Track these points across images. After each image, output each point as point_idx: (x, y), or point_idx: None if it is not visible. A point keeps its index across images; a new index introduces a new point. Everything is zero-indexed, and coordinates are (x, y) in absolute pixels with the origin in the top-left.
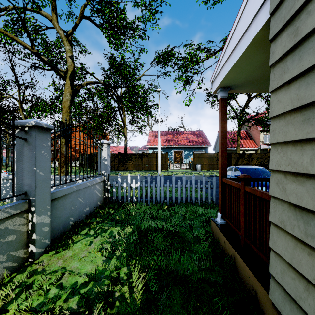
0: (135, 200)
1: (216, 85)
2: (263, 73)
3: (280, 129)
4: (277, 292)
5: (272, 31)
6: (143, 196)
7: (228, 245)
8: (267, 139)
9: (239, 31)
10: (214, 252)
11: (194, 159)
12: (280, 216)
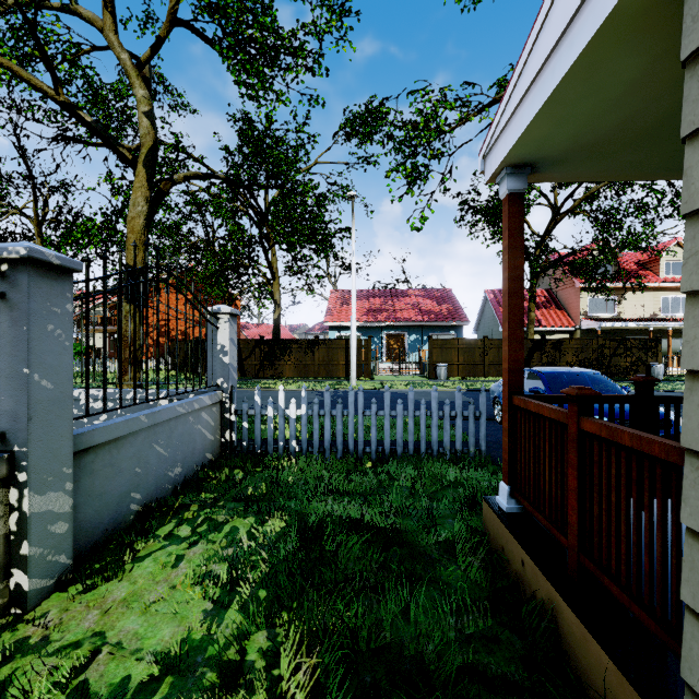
0: (296, 447)
1: (496, 162)
2: (623, 123)
3: None
4: None
5: None
6: (314, 438)
7: (532, 571)
8: (595, 307)
9: None
10: (495, 587)
11: (432, 353)
12: None
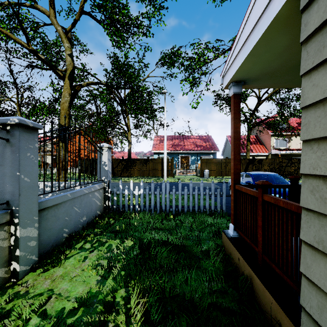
0: (138, 208)
1: (228, 80)
2: (283, 63)
3: (317, 121)
4: None
5: None
6: (146, 204)
7: (242, 262)
8: (278, 143)
9: (257, 10)
10: (226, 270)
11: (202, 165)
12: (317, 234)
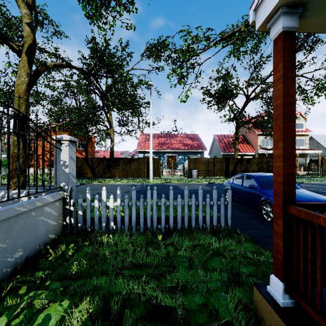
0: (113, 226)
1: (273, 2)
2: None
3: None
4: None
5: None
6: (125, 220)
7: None
8: (264, 143)
9: None
10: None
11: (190, 165)
12: None
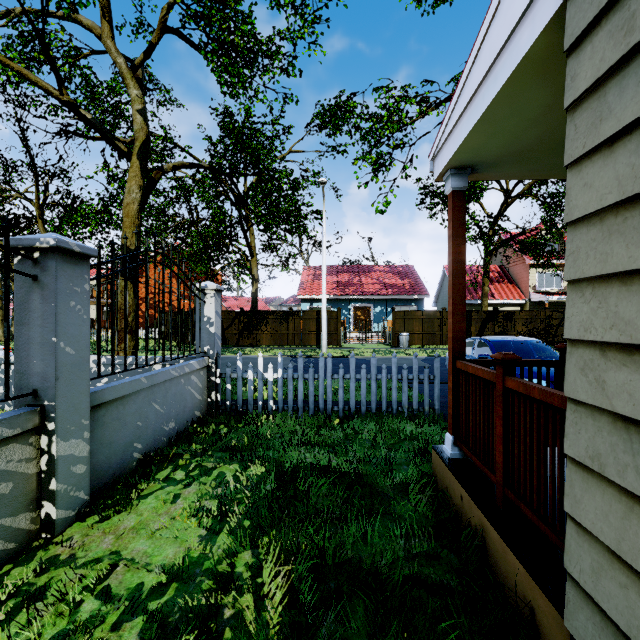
0: (273, 406)
1: (442, 164)
2: (544, 136)
3: (591, 247)
4: (584, 613)
5: (572, 29)
6: (289, 398)
7: (468, 503)
8: (543, 281)
9: (493, 42)
10: (439, 519)
11: (395, 324)
12: (591, 443)
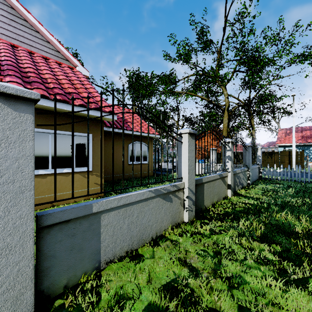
0: (279, 179)
1: None
2: None
3: None
4: None
5: None
6: (285, 177)
7: None
8: None
9: None
10: None
11: None
12: None
